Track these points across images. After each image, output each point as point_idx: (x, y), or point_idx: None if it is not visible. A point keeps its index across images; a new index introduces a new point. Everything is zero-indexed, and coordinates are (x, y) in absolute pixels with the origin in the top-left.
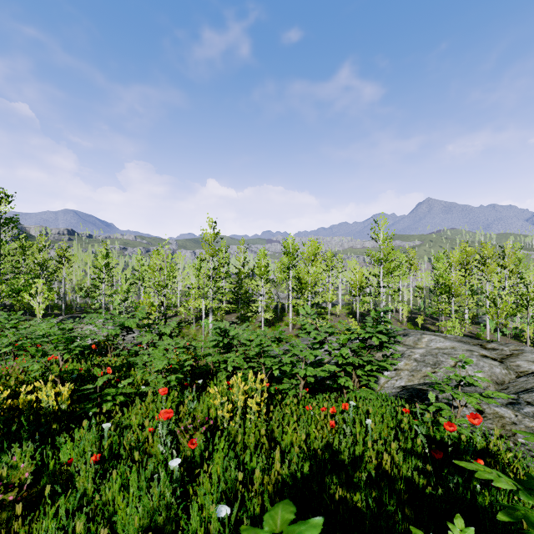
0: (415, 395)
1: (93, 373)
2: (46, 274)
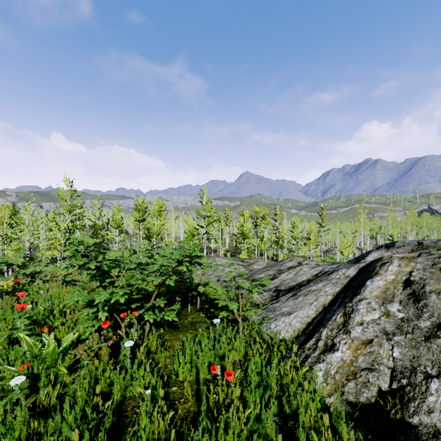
0: None
1: None
2: None
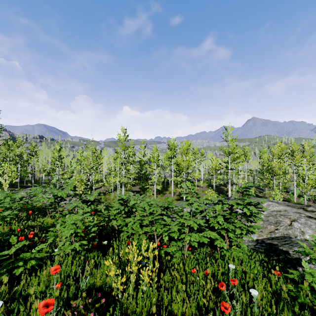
0: (269, 249)
1: (27, 233)
2: (21, 161)
